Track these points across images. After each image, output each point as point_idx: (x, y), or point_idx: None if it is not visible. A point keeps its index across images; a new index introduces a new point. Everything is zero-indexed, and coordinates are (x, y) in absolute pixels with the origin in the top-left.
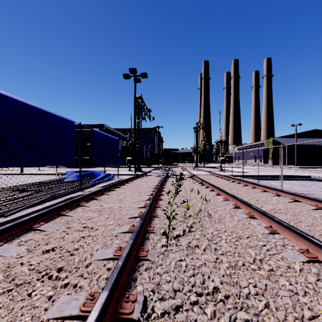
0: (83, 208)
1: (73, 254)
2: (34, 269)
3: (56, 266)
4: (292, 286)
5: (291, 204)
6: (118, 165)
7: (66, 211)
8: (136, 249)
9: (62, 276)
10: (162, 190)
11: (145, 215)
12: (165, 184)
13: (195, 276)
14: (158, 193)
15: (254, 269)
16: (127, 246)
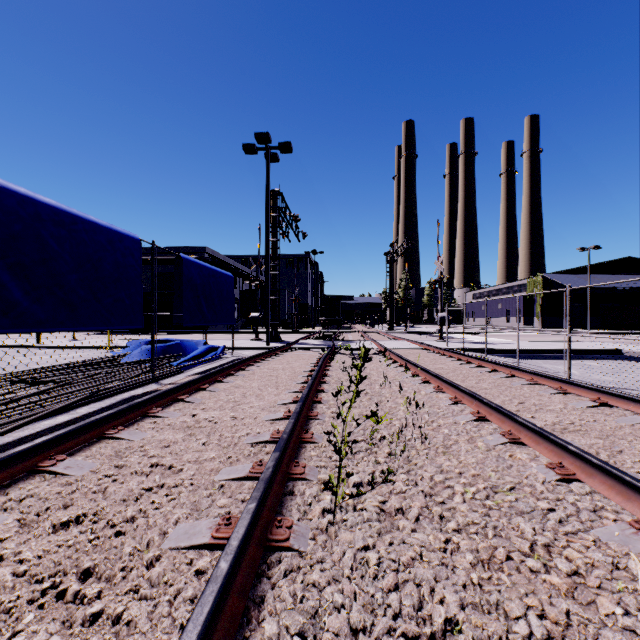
0: (155, 421)
1: (120, 534)
2: (26, 573)
3: (78, 566)
4: (632, 617)
5: (594, 412)
6: (235, 328)
7: (116, 428)
8: (264, 521)
9: (88, 593)
10: (322, 381)
11: (286, 438)
12: (329, 369)
13: (402, 592)
14: (313, 388)
15: (534, 571)
16: (242, 519)
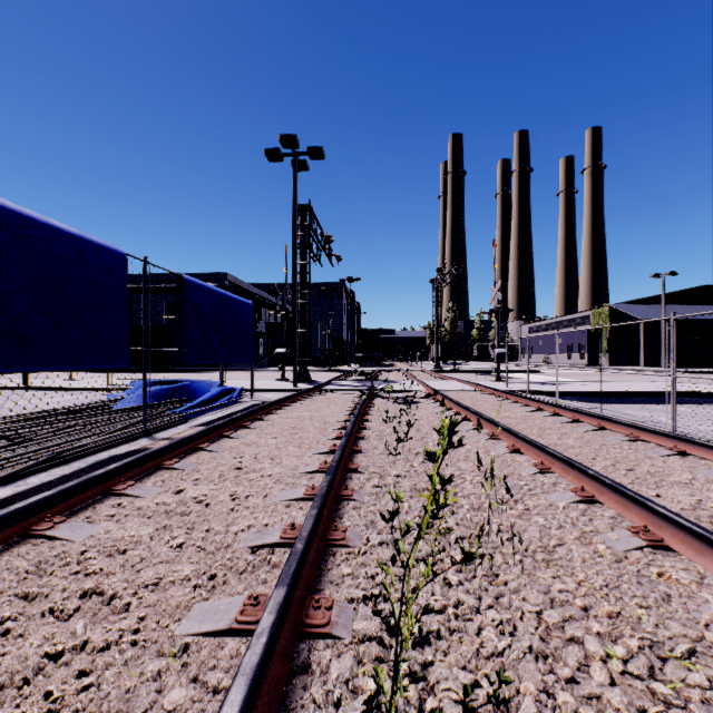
0: (120, 503)
1: None
2: None
3: None
4: None
5: None
6: (260, 366)
7: (51, 519)
8: None
9: None
10: (359, 436)
11: (301, 552)
12: (368, 419)
13: None
14: (348, 447)
15: None
16: None
